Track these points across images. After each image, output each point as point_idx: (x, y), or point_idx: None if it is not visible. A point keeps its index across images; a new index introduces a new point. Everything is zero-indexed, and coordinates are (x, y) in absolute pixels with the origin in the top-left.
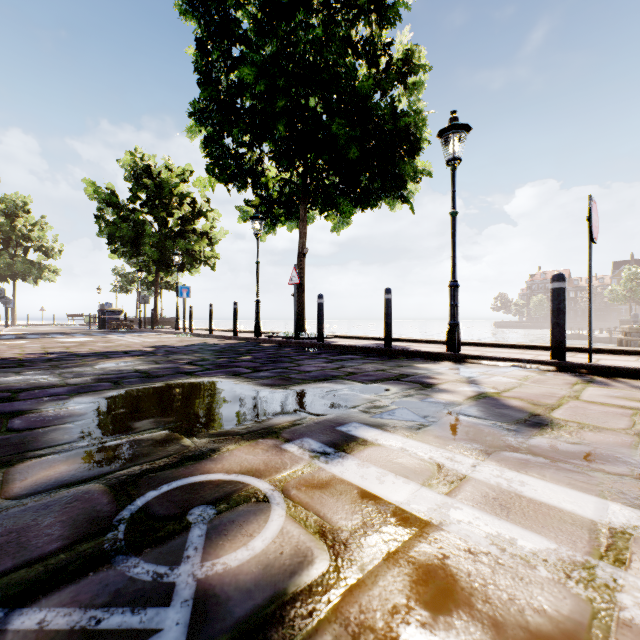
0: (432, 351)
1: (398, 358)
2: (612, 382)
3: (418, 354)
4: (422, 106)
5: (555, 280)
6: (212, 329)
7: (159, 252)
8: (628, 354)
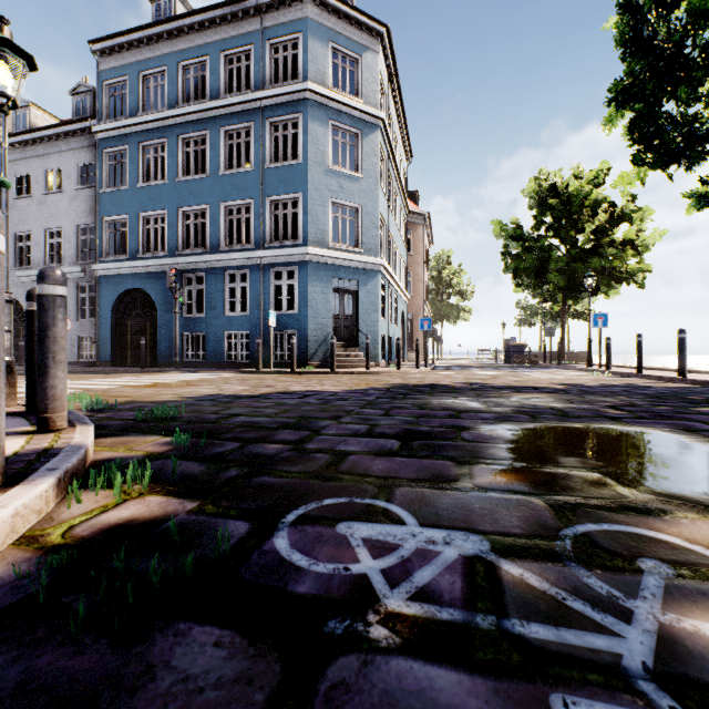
0: None
1: None
2: None
3: None
4: None
5: None
6: (640, 367)
7: (566, 277)
8: None
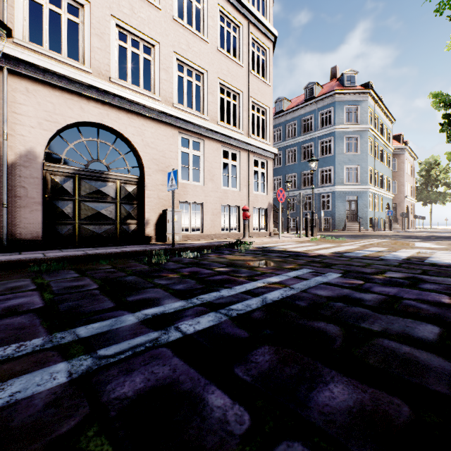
0: None
1: None
2: None
3: None
4: None
5: None
6: None
7: None
8: None
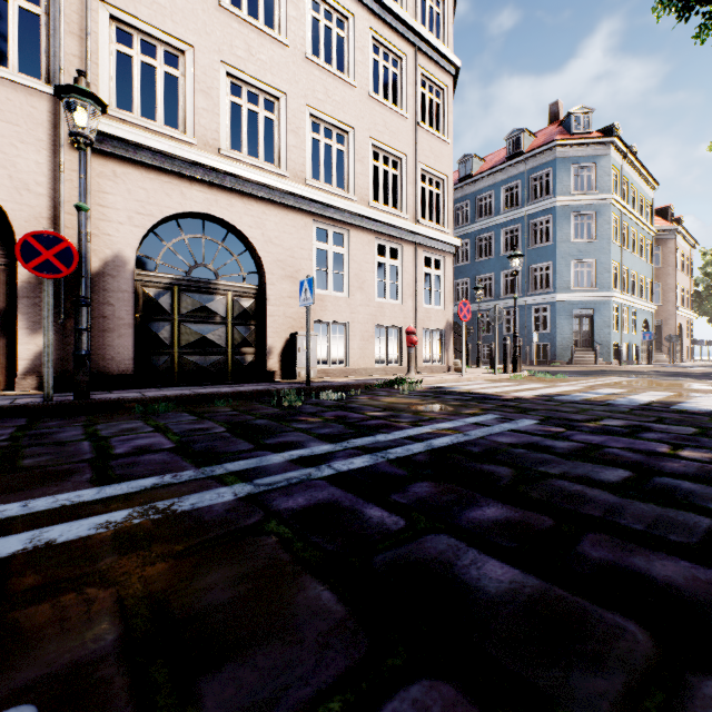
0: None
1: None
2: None
3: None
4: None
5: None
6: None
7: None
8: None
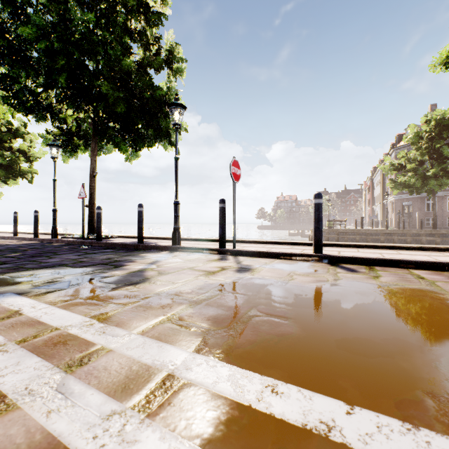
0: (162, 245)
1: (139, 250)
2: (231, 259)
3: (154, 247)
4: (174, 85)
5: (220, 202)
6: (17, 232)
7: None
8: (267, 243)
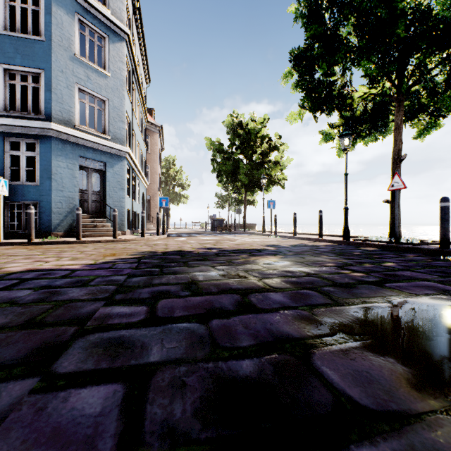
0: None
1: None
2: None
3: None
4: None
5: None
6: (295, 232)
7: (248, 178)
8: None
